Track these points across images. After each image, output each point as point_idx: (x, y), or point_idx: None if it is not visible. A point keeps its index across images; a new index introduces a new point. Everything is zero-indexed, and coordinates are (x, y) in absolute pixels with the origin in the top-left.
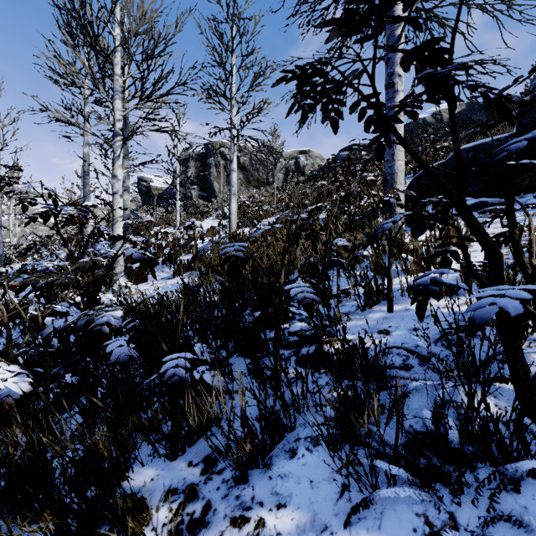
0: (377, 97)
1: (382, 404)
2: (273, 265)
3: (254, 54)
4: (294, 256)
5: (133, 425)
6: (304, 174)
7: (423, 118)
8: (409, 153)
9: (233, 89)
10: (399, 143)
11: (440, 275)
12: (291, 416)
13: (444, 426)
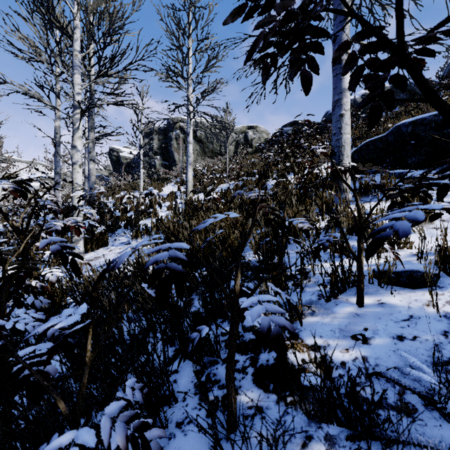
0: (401, 17)
1: None
2: (225, 238)
3: (208, 39)
4: (246, 227)
5: None
6: (252, 146)
7: (354, 99)
8: (444, 114)
9: (189, 69)
10: (426, 98)
11: (423, 267)
12: None
13: None
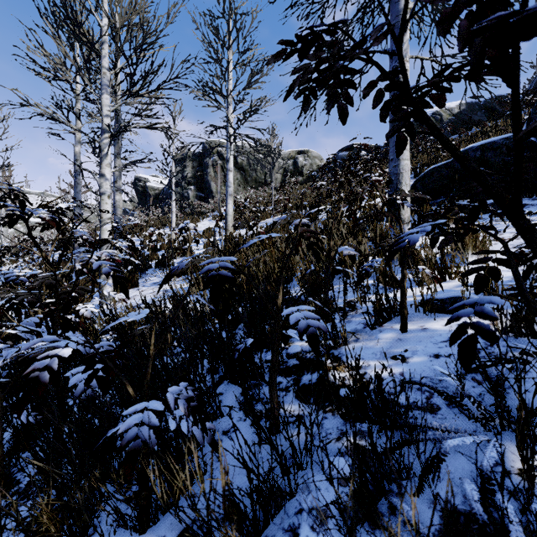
0: (404, 70)
1: (407, 466)
2: (270, 273)
3: (251, 50)
4: (293, 262)
5: (91, 490)
6: (302, 174)
7: None
8: (444, 145)
9: (229, 86)
10: (430, 132)
11: (463, 291)
12: (291, 474)
13: (501, 517)
